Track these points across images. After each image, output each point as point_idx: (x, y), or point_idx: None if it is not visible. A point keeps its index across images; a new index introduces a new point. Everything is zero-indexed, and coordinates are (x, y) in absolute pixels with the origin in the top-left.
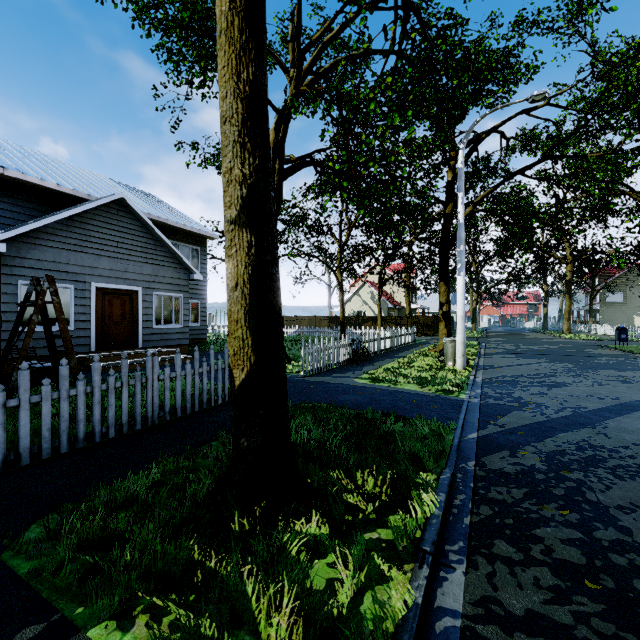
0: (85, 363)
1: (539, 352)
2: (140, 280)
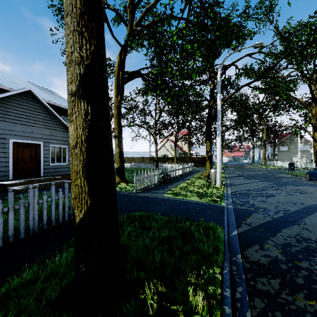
0: (4, 187)
1: (254, 176)
2: (41, 138)
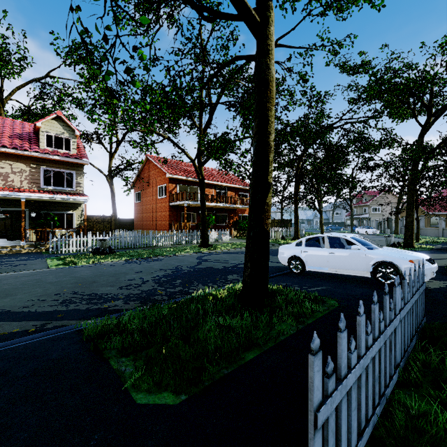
0: None
1: None
2: None
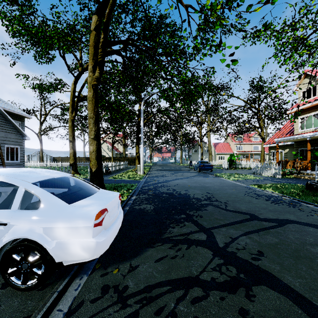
0: None
1: (168, 169)
2: None
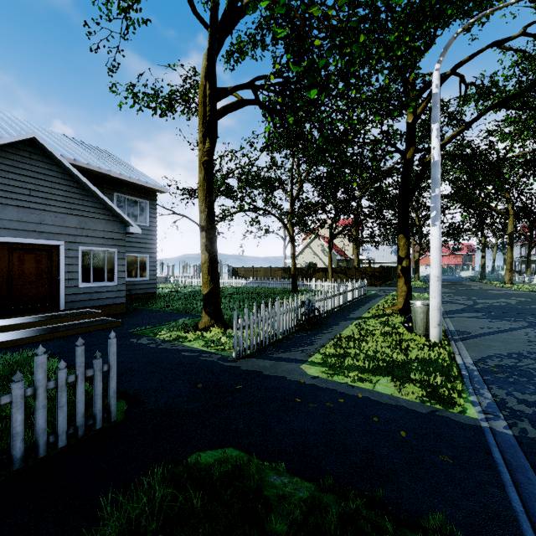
0: None
1: (504, 309)
2: (62, 233)
